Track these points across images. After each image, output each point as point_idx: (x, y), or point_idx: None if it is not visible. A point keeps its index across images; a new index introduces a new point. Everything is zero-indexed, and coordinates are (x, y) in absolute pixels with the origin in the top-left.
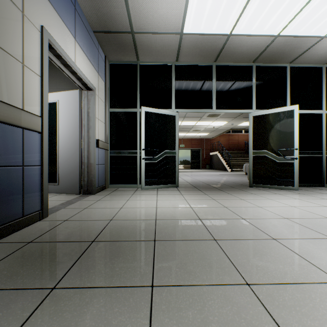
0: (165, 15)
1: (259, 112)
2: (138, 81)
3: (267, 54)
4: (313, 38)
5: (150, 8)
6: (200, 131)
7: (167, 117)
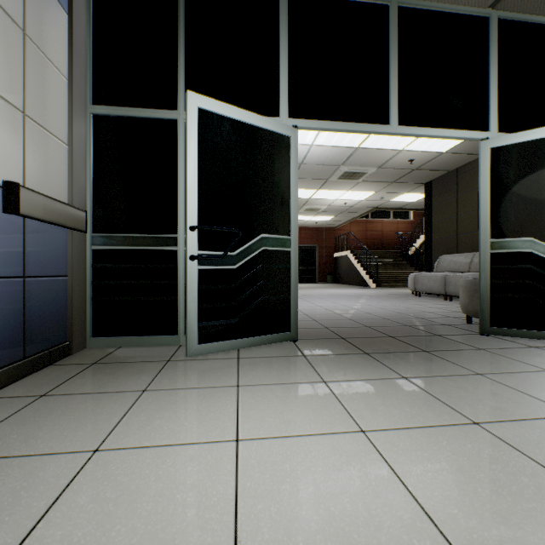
0: None
1: (510, 135)
2: (181, 29)
3: None
4: None
5: None
6: (318, 211)
7: (268, 139)
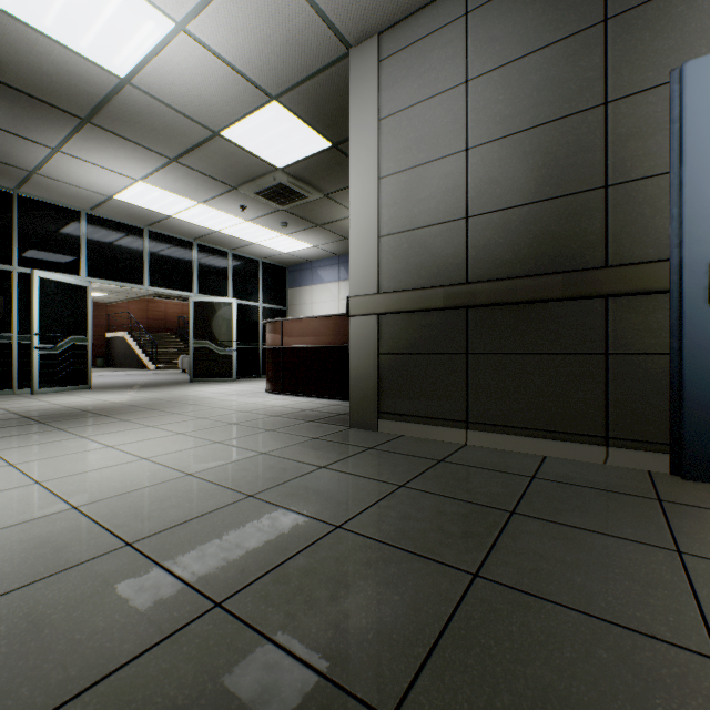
0: (98, 182)
1: (201, 297)
2: (17, 222)
3: (210, 239)
4: (247, 241)
5: (79, 173)
6: None
7: (76, 289)
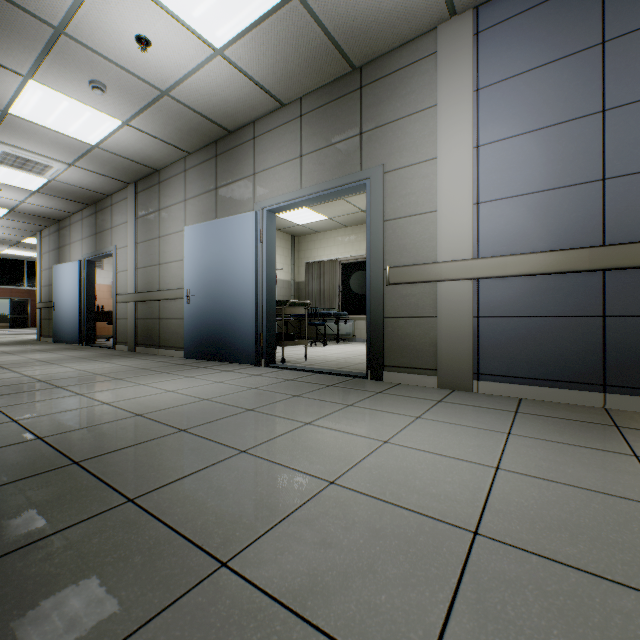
0: None
1: None
2: None
3: None
4: None
5: None
6: None
7: None
